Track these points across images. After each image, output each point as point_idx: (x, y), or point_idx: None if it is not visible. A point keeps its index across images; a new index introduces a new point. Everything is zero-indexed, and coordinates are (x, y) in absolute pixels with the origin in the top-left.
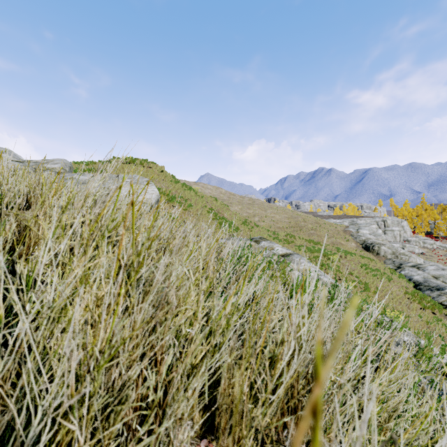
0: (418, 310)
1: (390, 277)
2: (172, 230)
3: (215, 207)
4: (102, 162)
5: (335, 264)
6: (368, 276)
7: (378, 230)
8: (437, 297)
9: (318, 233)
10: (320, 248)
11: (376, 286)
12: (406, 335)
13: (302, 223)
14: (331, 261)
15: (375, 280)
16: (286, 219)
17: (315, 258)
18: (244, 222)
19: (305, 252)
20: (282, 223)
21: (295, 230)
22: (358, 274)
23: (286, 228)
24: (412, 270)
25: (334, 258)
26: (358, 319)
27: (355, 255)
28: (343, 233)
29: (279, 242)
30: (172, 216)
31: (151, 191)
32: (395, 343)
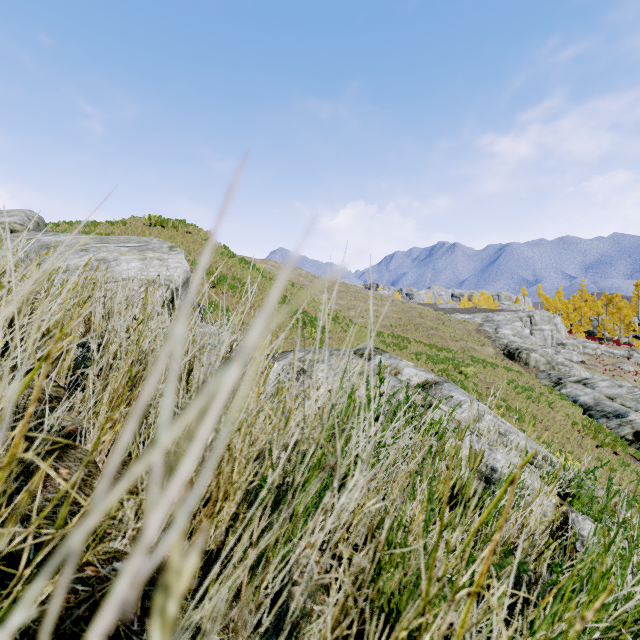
0: (593, 449)
1: (549, 400)
2: None
3: (290, 295)
4: (111, 223)
5: (471, 381)
6: (519, 398)
7: (524, 330)
8: (617, 429)
9: (441, 334)
10: (447, 356)
11: (532, 414)
12: None
13: (418, 320)
14: (464, 376)
15: (530, 405)
16: (395, 314)
17: (441, 372)
18: (335, 318)
19: (426, 363)
20: (389, 320)
21: (408, 330)
22: (505, 396)
23: (395, 327)
24: (577, 388)
25: (468, 371)
26: None
27: (498, 367)
28: (476, 334)
29: (386, 348)
30: None
31: (175, 264)
32: None
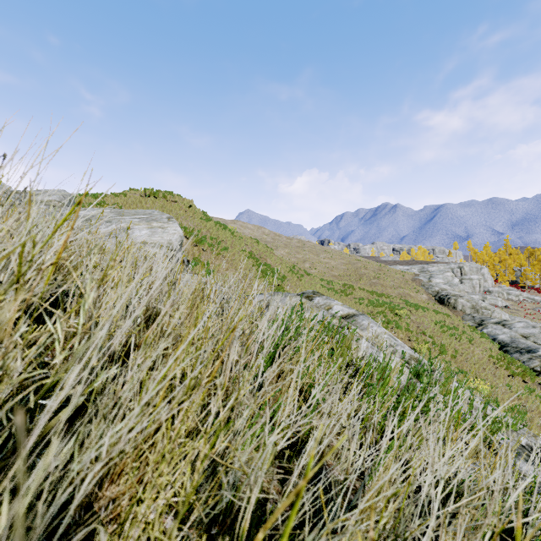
0: (505, 378)
1: (470, 337)
2: (170, 292)
3: (256, 251)
4: (115, 194)
5: (404, 321)
6: (444, 336)
7: (454, 279)
8: (528, 362)
9: (381, 283)
10: (385, 301)
11: (454, 349)
12: (522, 435)
13: (363, 271)
14: (399, 317)
15: (453, 341)
16: (343, 266)
17: (379, 314)
18: (292, 269)
19: (367, 306)
20: (338, 271)
21: (353, 279)
22: (432, 334)
23: (343, 277)
24: (496, 328)
25: (402, 313)
26: (467, 425)
27: (428, 310)
28: (412, 283)
29: (334, 294)
30: (153, 272)
31: (173, 231)
32: (513, 453)
